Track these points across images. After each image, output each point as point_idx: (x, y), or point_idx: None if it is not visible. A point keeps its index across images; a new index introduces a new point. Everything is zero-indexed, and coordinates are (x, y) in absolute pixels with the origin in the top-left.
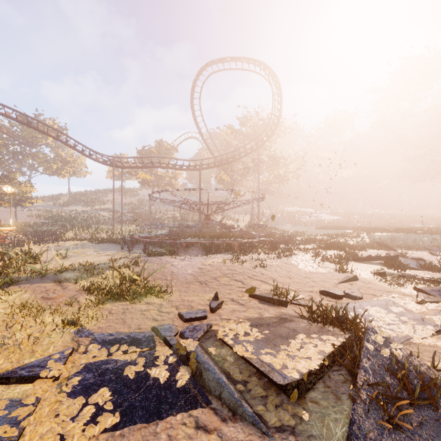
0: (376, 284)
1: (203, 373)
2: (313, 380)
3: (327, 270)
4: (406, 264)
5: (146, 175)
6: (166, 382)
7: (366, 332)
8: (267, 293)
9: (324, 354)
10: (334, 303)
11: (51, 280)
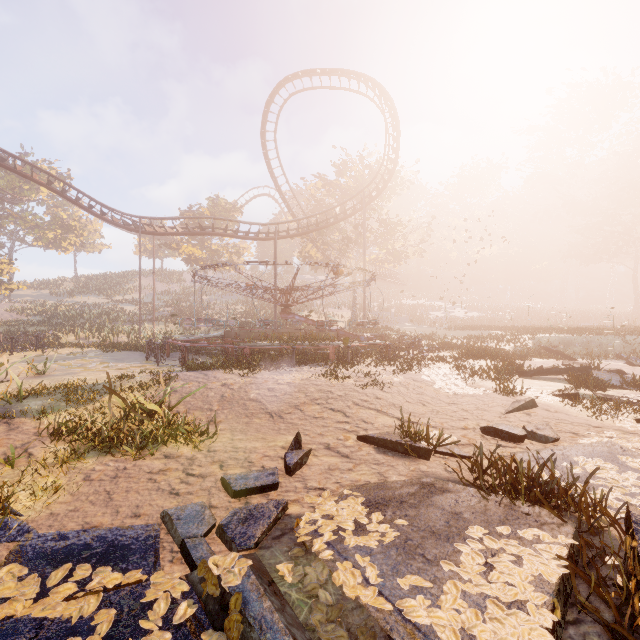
0: (570, 414)
1: None
2: None
3: (481, 390)
4: (604, 379)
5: (194, 249)
6: None
7: (634, 530)
8: (389, 432)
9: (547, 588)
10: (512, 450)
11: None
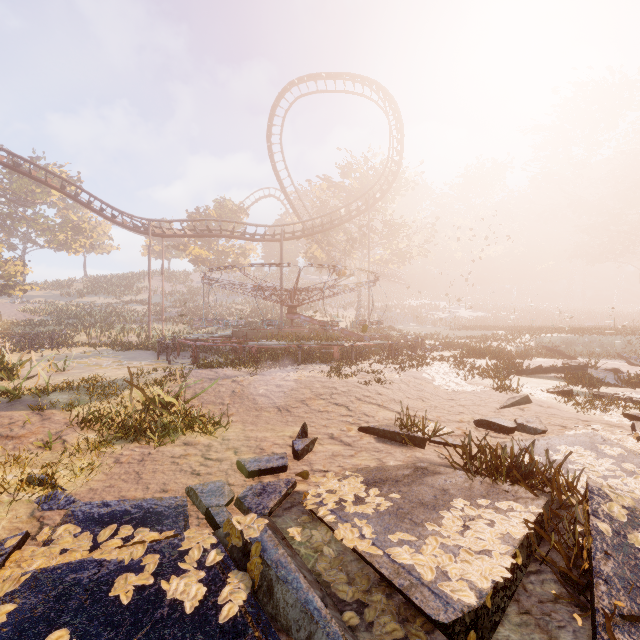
0: (561, 409)
1: (275, 589)
2: (501, 603)
3: (479, 388)
4: (600, 378)
5: (201, 250)
6: (197, 609)
7: (588, 497)
8: (388, 424)
9: (512, 542)
10: (502, 440)
11: (26, 405)
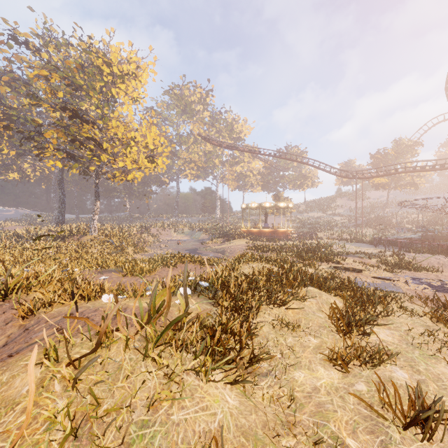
0: None
1: None
2: None
3: None
4: None
5: (381, 178)
6: None
7: None
8: None
9: None
10: None
11: (353, 256)
